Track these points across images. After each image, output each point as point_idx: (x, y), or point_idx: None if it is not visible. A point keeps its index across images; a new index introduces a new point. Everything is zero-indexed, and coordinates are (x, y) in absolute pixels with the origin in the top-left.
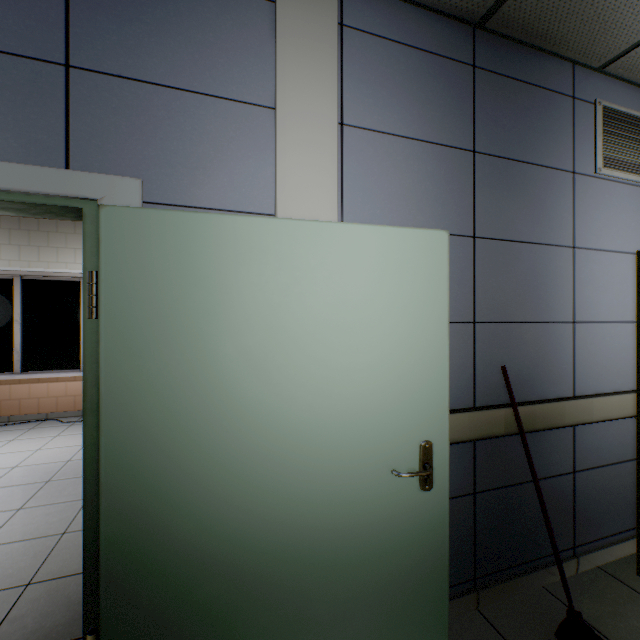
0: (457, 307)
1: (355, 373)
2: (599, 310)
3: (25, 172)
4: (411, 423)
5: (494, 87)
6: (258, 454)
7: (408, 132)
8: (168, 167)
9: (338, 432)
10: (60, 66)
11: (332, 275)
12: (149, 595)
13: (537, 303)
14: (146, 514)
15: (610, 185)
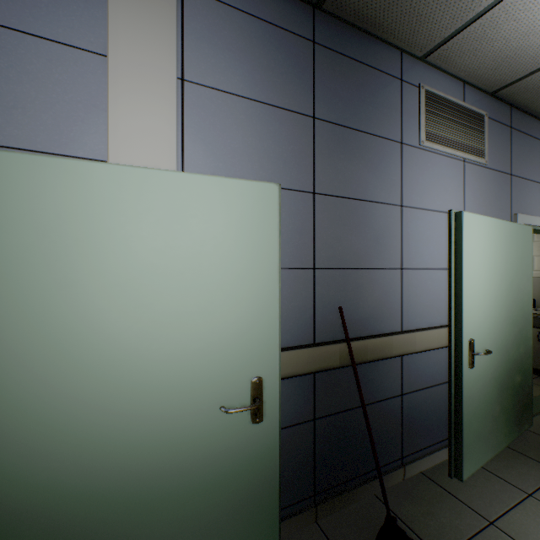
0: (298, 255)
1: (185, 316)
2: (423, 259)
3: None
4: (242, 361)
5: (332, 63)
6: (76, 400)
7: (251, 94)
8: None
9: (166, 373)
10: None
11: (160, 221)
12: None
13: (371, 252)
14: None
15: (432, 156)
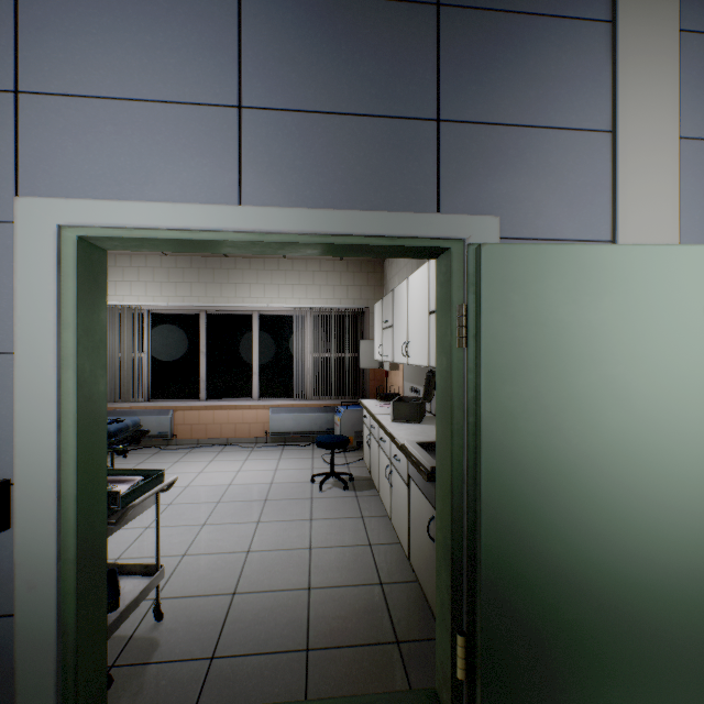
0: None
1: None
2: None
3: (413, 219)
4: None
5: None
6: (621, 485)
7: None
8: (516, 203)
9: (703, 469)
10: (432, 122)
11: (697, 301)
12: (521, 608)
13: None
14: (518, 531)
15: None
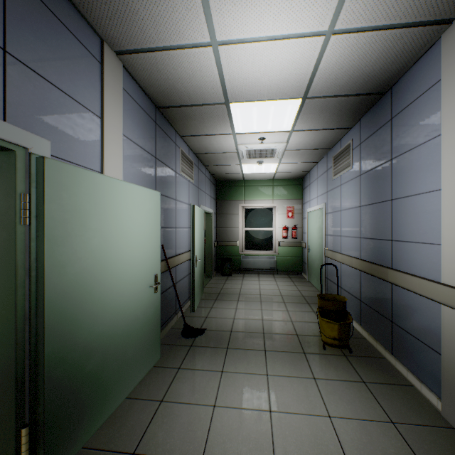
0: None
1: (139, 249)
2: (180, 223)
3: None
4: (152, 267)
5: (160, 133)
6: (110, 290)
7: (140, 144)
8: (59, 135)
9: (134, 274)
10: (0, 48)
11: (133, 207)
12: (68, 378)
13: (169, 220)
14: (67, 333)
15: (182, 178)
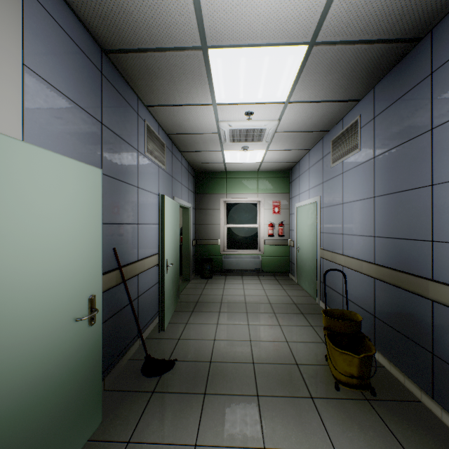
0: None
1: (51, 259)
2: (146, 218)
3: None
4: (84, 286)
5: (111, 91)
6: None
7: (69, 94)
8: None
9: (39, 305)
10: None
11: (34, 186)
12: None
13: (127, 214)
14: None
15: (149, 161)
